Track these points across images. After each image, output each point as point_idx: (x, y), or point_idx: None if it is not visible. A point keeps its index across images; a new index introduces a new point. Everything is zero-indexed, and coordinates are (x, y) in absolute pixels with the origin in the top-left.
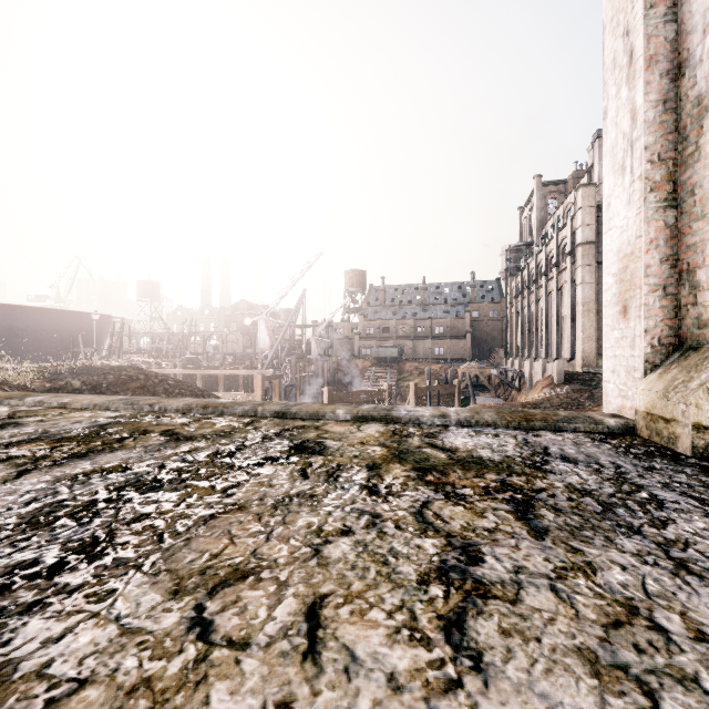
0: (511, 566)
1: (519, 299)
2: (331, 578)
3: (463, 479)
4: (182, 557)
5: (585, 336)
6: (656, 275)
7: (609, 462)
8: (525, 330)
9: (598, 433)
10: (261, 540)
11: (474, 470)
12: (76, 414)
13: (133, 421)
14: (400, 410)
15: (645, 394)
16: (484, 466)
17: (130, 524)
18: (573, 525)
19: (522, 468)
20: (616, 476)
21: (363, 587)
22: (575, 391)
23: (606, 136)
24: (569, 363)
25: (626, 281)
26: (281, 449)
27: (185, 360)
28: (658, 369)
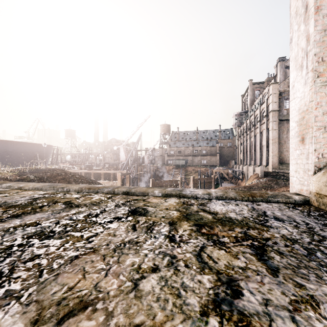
0: (261, 299)
1: (241, 137)
2: (142, 309)
3: (222, 231)
4: (49, 289)
5: (273, 154)
6: (320, 121)
7: (301, 221)
8: (244, 152)
9: (290, 203)
10: (102, 275)
11: (228, 225)
12: (25, 192)
13: (51, 196)
14: (186, 191)
15: (316, 183)
16: (233, 223)
17: (26, 262)
18: (293, 265)
19: (254, 224)
20: (308, 230)
21: (164, 318)
22: (269, 180)
23: (292, 51)
24: (266, 167)
25: (303, 125)
26: (124, 212)
27: (86, 166)
28: (322, 170)
